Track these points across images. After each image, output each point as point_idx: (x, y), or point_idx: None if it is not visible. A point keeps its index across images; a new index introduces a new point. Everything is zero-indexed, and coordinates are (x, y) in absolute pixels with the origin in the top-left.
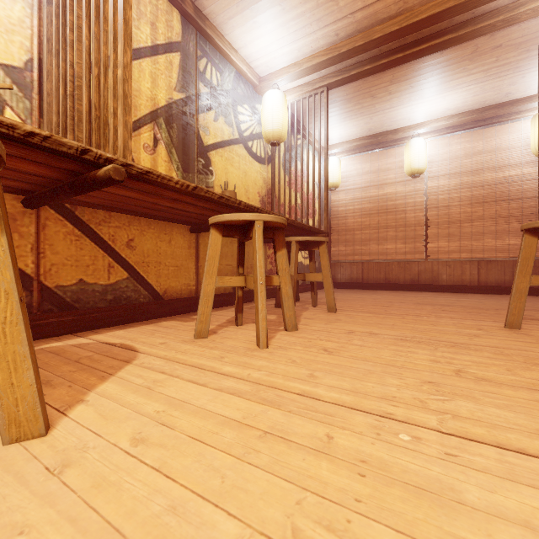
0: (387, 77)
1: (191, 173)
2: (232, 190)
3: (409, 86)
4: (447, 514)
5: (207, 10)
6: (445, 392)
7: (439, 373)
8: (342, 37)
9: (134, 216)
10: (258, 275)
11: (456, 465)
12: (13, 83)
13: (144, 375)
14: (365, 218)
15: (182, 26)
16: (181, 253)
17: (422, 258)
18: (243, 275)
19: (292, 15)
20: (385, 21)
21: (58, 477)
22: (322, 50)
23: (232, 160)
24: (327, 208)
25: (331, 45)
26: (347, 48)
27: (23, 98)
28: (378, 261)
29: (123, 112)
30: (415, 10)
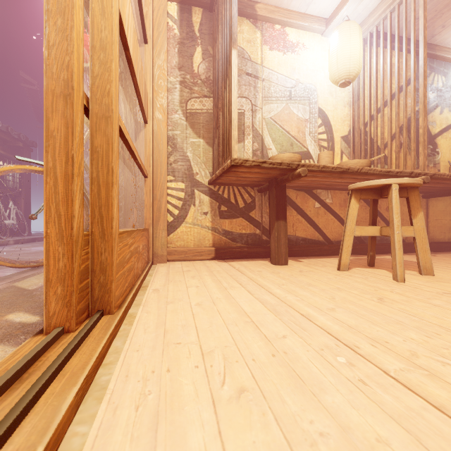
0: None
1: None
2: None
3: None
4: None
5: (437, 40)
6: None
7: None
8: None
9: None
10: None
11: None
12: (345, 143)
13: (447, 270)
14: None
15: (416, 62)
16: None
17: None
18: None
19: None
20: None
21: None
22: None
23: None
24: None
25: None
26: None
27: (347, 148)
28: None
29: (423, 149)
30: None
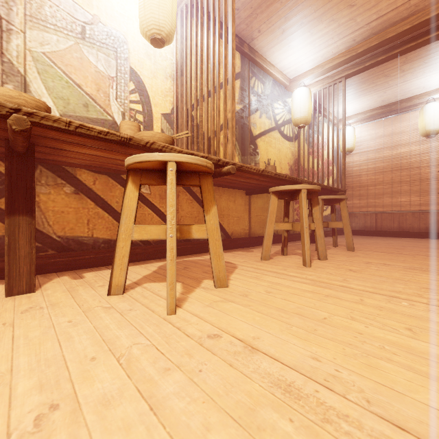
0: (400, 60)
1: (246, 155)
2: (273, 165)
3: (423, 62)
4: (423, 322)
5: (256, 46)
6: (436, 292)
7: (435, 285)
8: (358, 41)
9: (216, 186)
10: (304, 223)
11: (433, 313)
12: (167, 122)
13: (248, 273)
14: (378, 175)
15: (241, 61)
16: (240, 208)
17: (438, 209)
18: (290, 223)
19: (318, 36)
20: (397, 22)
21: (247, 297)
22: (341, 53)
23: (271, 142)
24: (344, 171)
25: (349, 47)
26: (363, 49)
27: (170, 129)
28: (392, 212)
29: (232, 136)
30: (426, 10)
